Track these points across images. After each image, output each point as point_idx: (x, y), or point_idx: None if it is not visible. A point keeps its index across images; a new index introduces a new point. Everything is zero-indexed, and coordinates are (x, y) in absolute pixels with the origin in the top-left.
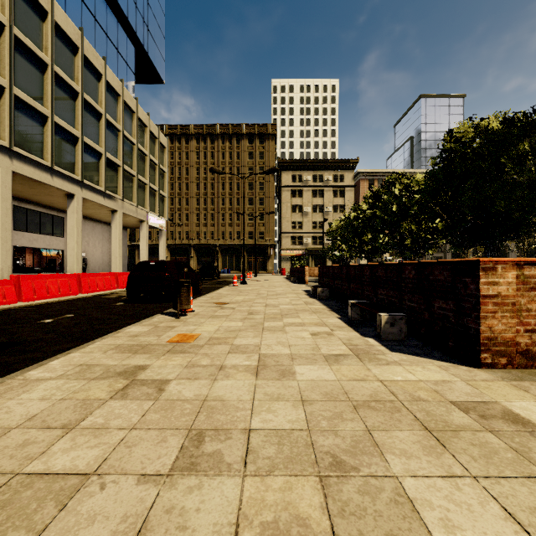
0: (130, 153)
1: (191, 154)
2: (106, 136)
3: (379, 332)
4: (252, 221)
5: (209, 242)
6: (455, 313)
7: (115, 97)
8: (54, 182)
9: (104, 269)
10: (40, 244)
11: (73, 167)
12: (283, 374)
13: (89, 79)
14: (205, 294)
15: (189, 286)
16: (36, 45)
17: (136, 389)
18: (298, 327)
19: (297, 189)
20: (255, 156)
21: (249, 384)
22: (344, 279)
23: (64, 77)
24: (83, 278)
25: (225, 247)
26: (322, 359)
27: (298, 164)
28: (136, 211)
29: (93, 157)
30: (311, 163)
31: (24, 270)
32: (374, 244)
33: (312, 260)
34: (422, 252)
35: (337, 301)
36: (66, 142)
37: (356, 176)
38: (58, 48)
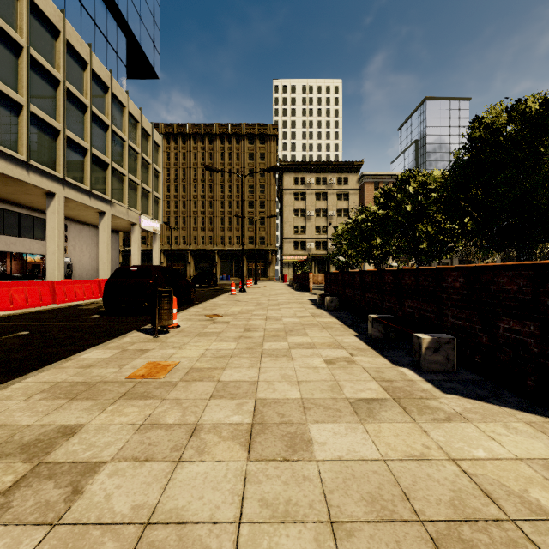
0: (120, 150)
1: (188, 155)
2: (93, 131)
3: (418, 361)
4: (252, 225)
5: (208, 247)
6: (539, 340)
7: (103, 89)
8: (31, 179)
9: (92, 275)
10: (19, 249)
11: (53, 163)
12: (292, 446)
13: (72, 66)
14: (198, 304)
15: (171, 296)
16: (9, 24)
17: (30, 491)
18: (307, 349)
19: (300, 192)
20: (255, 157)
21: (236, 473)
22: (357, 287)
23: (42, 62)
24: (58, 286)
25: (224, 252)
26: (349, 410)
27: (301, 166)
28: (127, 213)
29: (77, 153)
30: (314, 165)
31: (0, 277)
32: (386, 248)
33: (315, 267)
34: (440, 257)
35: (349, 313)
36: (45, 135)
37: (360, 179)
38: (35, 29)
